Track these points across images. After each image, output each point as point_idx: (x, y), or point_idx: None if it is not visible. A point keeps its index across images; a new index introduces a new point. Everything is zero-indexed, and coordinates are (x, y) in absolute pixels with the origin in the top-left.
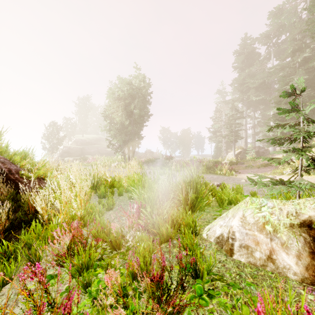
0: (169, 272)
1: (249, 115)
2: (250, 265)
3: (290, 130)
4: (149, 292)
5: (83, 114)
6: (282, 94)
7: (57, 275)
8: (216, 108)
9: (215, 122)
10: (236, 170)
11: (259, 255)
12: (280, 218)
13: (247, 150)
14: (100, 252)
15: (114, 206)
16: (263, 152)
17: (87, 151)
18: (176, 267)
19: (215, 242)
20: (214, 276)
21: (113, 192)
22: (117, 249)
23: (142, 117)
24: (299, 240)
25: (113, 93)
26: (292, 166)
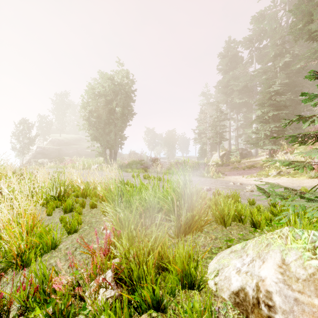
0: None
1: (233, 118)
2: None
3: None
4: None
5: (61, 112)
6: (309, 75)
7: None
8: (201, 109)
9: (200, 124)
10: (223, 172)
11: None
12: None
13: (231, 152)
14: None
15: (80, 227)
16: (246, 154)
17: (65, 152)
18: None
19: (232, 303)
20: None
21: (84, 204)
22: None
23: (126, 116)
24: None
25: (92, 88)
26: (277, 167)
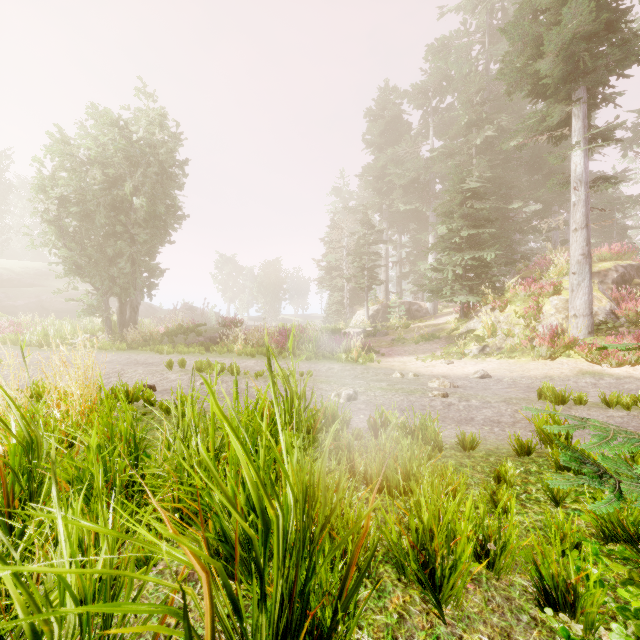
0: None
1: (393, 240)
2: None
3: None
4: None
5: None
6: None
7: None
8: (332, 220)
9: (330, 249)
10: (376, 349)
11: None
12: None
13: (390, 306)
14: None
15: None
16: (416, 311)
17: (2, 303)
18: None
19: None
20: None
21: None
22: None
23: (162, 220)
24: None
25: (65, 141)
26: (479, 339)
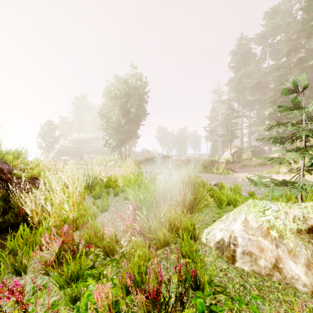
0: (166, 285)
1: (245, 115)
2: (254, 274)
3: (292, 128)
4: (144, 312)
5: (80, 113)
6: (284, 91)
7: (44, 286)
8: (212, 107)
9: (211, 122)
10: (233, 169)
11: (264, 263)
12: (286, 222)
13: (243, 149)
14: (92, 259)
15: (109, 208)
16: (258, 151)
17: (83, 150)
18: (174, 277)
19: (215, 248)
20: (216, 288)
21: (108, 192)
22: (111, 256)
23: (139, 116)
24: (307, 248)
25: (109, 92)
26: (288, 165)
